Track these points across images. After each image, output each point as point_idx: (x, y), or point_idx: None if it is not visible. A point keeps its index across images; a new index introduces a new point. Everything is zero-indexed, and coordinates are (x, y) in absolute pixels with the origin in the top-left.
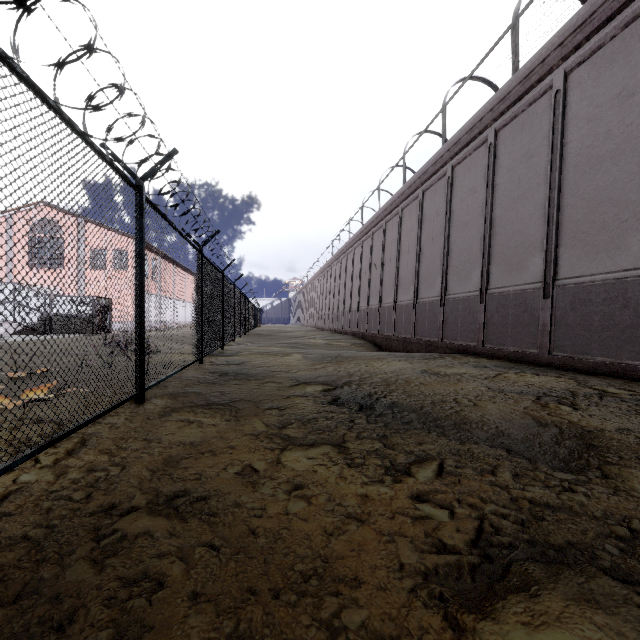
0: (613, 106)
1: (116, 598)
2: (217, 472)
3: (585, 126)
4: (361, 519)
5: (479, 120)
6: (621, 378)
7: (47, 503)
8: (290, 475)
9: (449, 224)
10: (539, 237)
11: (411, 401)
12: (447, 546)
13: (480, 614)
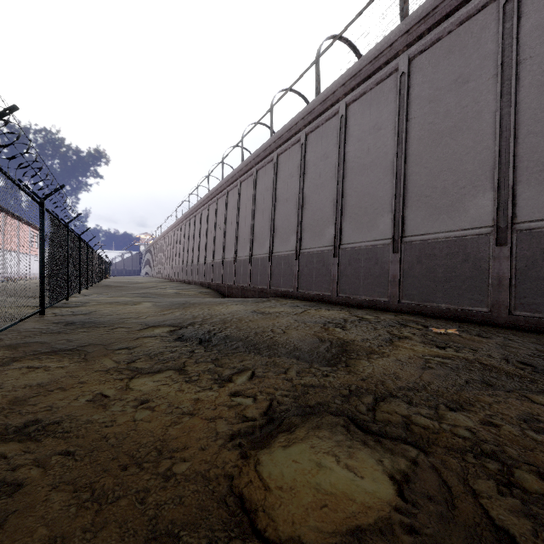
0: (371, 134)
1: None
2: (68, 402)
3: (357, 143)
4: (193, 413)
5: (295, 124)
6: (374, 309)
7: None
8: (138, 395)
9: (275, 198)
10: (332, 214)
11: (240, 333)
12: (248, 417)
13: (261, 447)
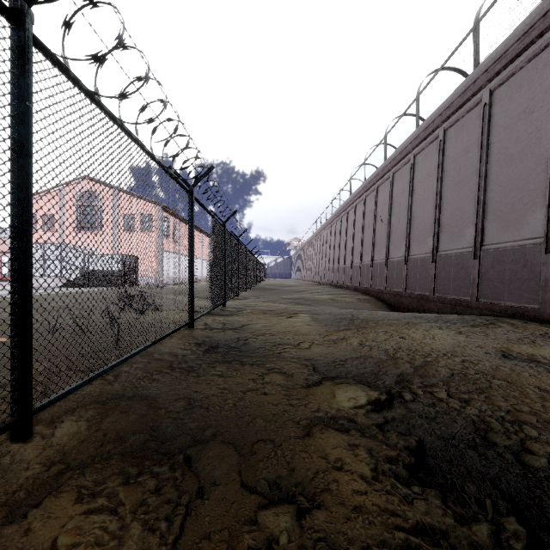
0: None
1: None
2: None
3: None
4: None
5: (541, 16)
6: None
7: None
8: None
9: (486, 160)
10: None
11: None
12: None
13: None
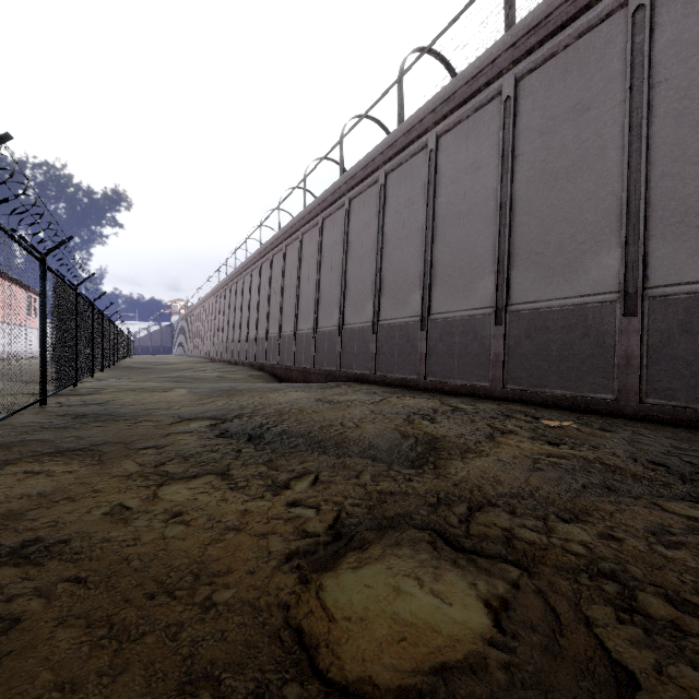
0: (468, 174)
1: None
2: (79, 516)
3: (450, 185)
4: (239, 528)
5: (372, 160)
6: (472, 397)
7: None
8: (168, 506)
9: (347, 255)
10: (418, 276)
11: (301, 428)
12: (310, 533)
13: (325, 569)
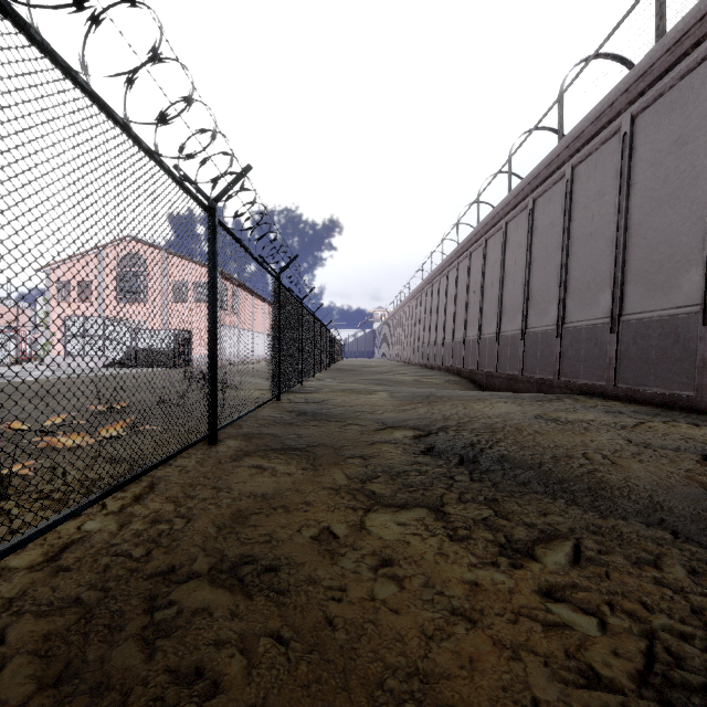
0: None
1: (163, 700)
2: (290, 535)
3: None
4: (471, 618)
5: (609, 105)
6: None
7: (106, 559)
8: (376, 545)
9: (568, 237)
10: (696, 246)
11: (525, 455)
12: (601, 678)
13: None
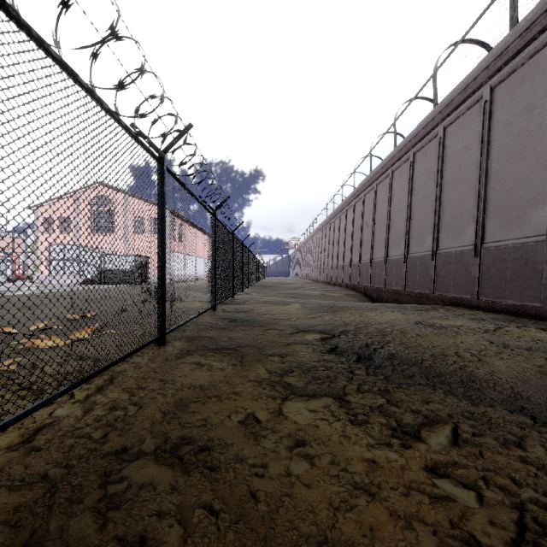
0: None
1: None
2: (221, 420)
3: None
4: (370, 492)
5: (473, 79)
6: None
7: (70, 440)
8: (292, 429)
9: (441, 182)
10: (542, 189)
11: (410, 353)
12: (482, 545)
13: None
